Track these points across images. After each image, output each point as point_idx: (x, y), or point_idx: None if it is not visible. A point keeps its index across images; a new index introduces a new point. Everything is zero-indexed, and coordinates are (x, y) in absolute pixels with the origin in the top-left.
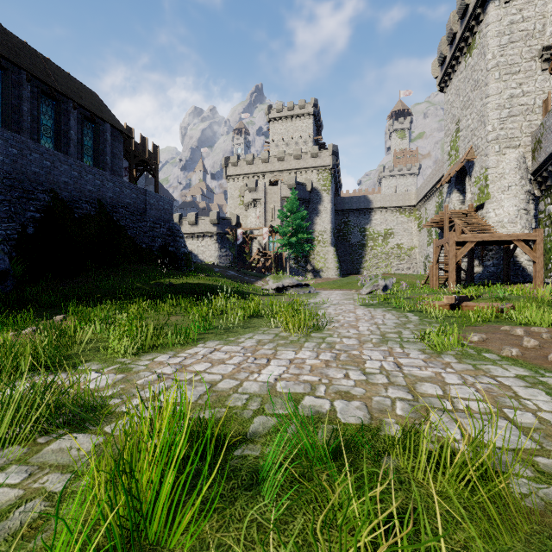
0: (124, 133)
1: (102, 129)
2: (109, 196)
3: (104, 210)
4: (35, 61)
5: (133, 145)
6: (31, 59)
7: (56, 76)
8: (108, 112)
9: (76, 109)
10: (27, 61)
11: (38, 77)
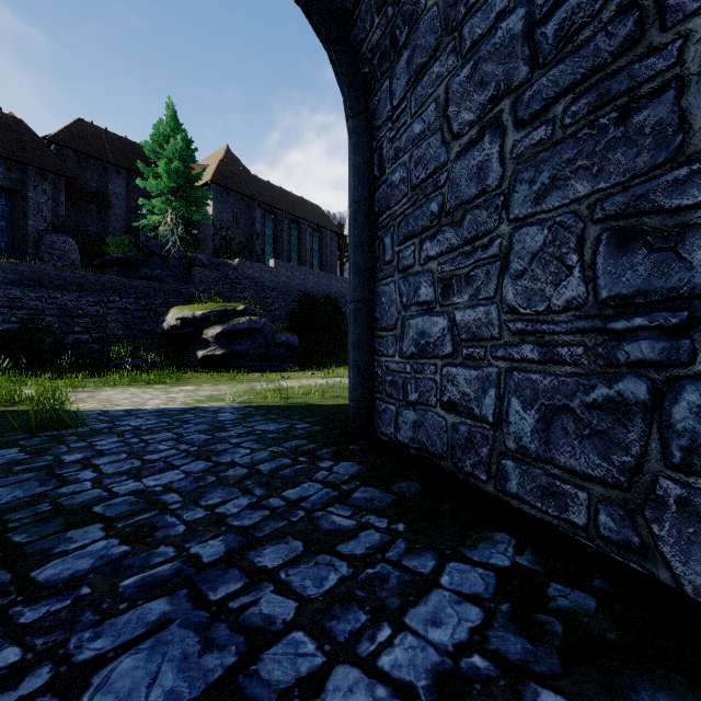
0: (339, 233)
1: (324, 235)
2: (334, 291)
3: (332, 302)
4: (287, 200)
5: (343, 238)
6: (285, 200)
7: (298, 205)
8: (327, 219)
9: (309, 227)
10: (284, 203)
11: (290, 213)
